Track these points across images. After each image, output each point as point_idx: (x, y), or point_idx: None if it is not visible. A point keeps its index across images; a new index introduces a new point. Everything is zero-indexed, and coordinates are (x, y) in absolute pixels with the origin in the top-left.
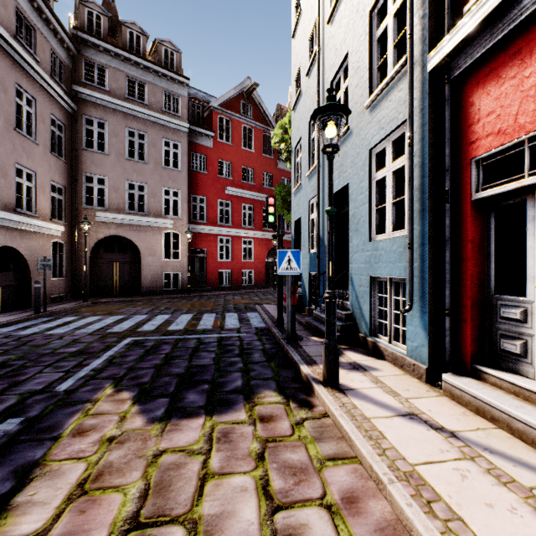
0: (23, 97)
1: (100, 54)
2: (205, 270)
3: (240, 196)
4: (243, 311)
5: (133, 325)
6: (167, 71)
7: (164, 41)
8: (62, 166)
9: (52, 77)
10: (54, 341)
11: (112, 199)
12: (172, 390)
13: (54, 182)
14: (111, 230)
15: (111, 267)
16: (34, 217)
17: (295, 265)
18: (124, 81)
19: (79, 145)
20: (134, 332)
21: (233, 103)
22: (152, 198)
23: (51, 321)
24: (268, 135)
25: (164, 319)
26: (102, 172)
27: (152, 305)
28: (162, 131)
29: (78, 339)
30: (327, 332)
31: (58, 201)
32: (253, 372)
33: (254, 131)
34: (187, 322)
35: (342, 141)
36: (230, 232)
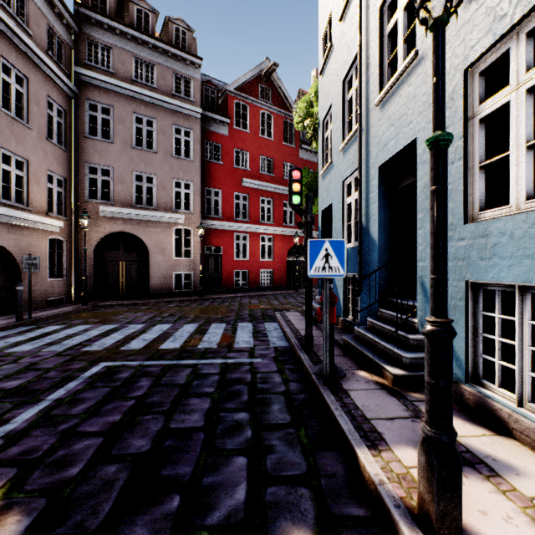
0: (11, 74)
1: (104, 33)
2: (220, 270)
3: (258, 188)
4: (259, 320)
5: (120, 340)
6: (178, 51)
7: (175, 19)
8: (61, 155)
9: (48, 55)
10: (3, 366)
11: (118, 192)
12: (104, 514)
13: (52, 173)
14: (117, 226)
15: (117, 267)
16: (26, 210)
17: (336, 264)
18: (130, 62)
19: (81, 132)
20: (114, 353)
21: (250, 87)
22: (161, 190)
23: (29, 331)
24: (289, 121)
25: (161, 331)
26: (107, 162)
27: (156, 310)
28: (172, 116)
29: (36, 363)
30: (432, 412)
31: (59, 194)
32: (269, 455)
33: (273, 118)
34: (187, 337)
35: (404, 78)
36: (247, 228)
